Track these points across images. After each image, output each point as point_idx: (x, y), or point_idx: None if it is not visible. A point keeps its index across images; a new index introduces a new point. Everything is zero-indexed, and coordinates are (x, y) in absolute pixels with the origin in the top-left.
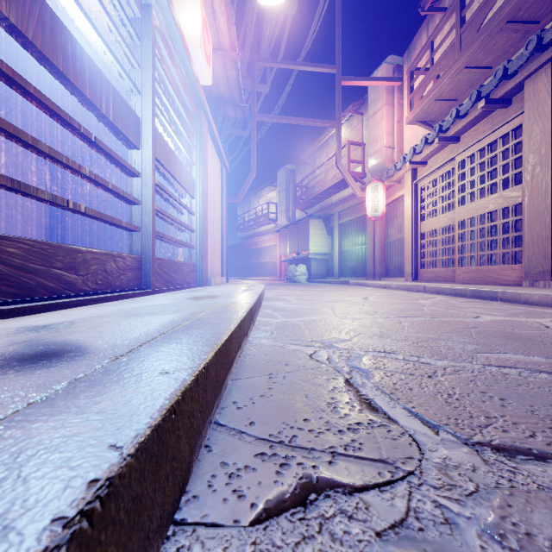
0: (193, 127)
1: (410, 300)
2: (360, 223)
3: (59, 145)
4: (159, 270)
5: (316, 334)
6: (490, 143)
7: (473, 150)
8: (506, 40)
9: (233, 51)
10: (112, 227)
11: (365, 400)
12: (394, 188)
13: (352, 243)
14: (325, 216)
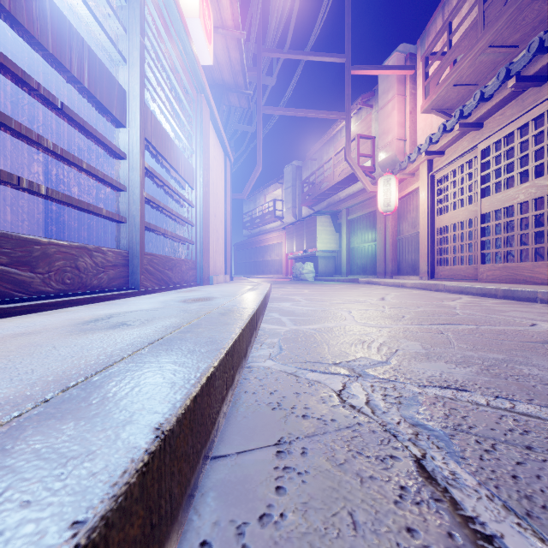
0: (193, 112)
1: (434, 301)
2: (369, 219)
3: (57, 137)
4: (149, 267)
5: (339, 351)
6: (520, 127)
7: (500, 136)
8: (537, 13)
9: (236, 29)
10: (112, 223)
11: (486, 543)
12: (407, 181)
13: (361, 240)
14: (333, 213)
